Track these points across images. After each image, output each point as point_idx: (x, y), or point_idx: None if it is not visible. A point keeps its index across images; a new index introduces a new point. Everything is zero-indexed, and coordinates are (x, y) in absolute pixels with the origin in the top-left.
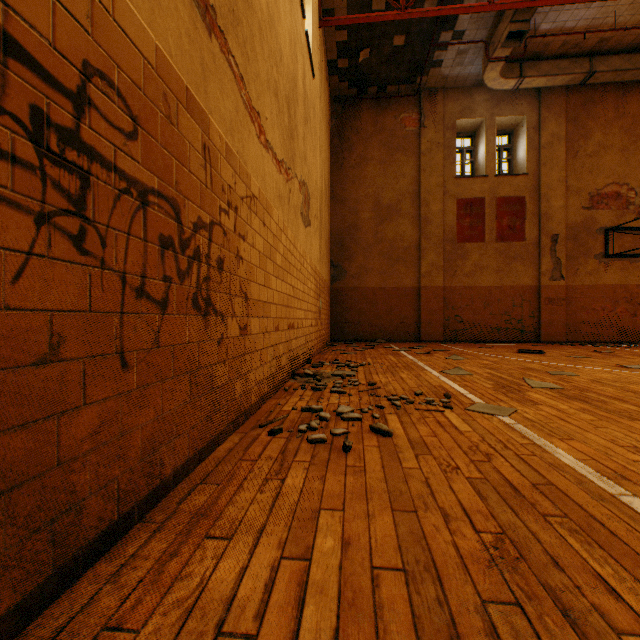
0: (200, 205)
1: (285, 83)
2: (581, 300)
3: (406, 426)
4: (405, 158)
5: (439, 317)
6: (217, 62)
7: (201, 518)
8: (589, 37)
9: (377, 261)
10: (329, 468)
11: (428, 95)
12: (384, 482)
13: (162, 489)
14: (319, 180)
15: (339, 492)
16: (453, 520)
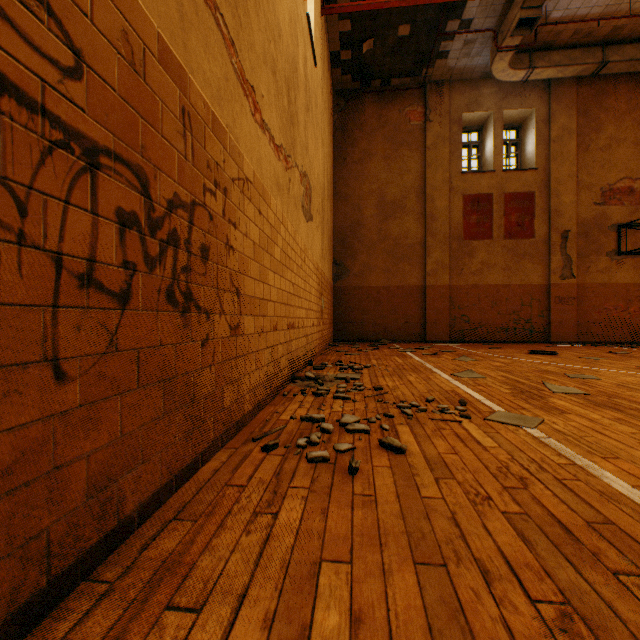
0: (177, 179)
1: (284, 63)
2: (592, 299)
3: (420, 440)
4: (410, 153)
5: (445, 317)
6: (200, 15)
7: (166, 575)
8: (602, 25)
9: (381, 259)
10: (332, 497)
11: (434, 88)
12: (401, 518)
13: (121, 531)
14: (321, 174)
15: (345, 534)
16: (496, 580)
